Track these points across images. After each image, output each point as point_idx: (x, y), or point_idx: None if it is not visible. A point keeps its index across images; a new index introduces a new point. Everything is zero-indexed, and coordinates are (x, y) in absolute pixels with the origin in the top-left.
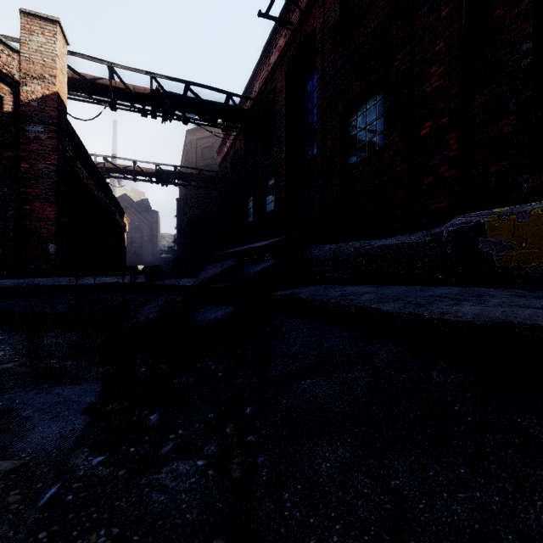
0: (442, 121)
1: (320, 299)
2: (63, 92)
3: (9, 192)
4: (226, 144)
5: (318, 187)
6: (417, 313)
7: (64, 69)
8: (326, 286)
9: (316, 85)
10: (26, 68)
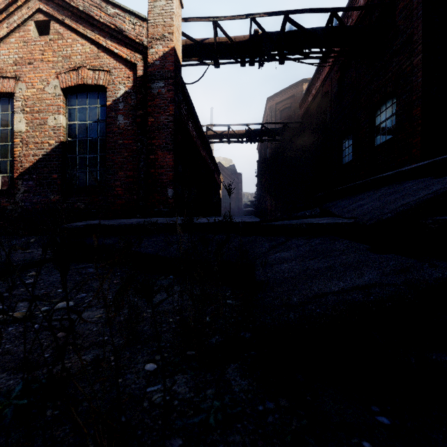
0: None
1: None
2: (178, 50)
3: (141, 146)
4: (311, 92)
5: None
6: None
7: (179, 30)
8: None
9: None
10: (152, 32)
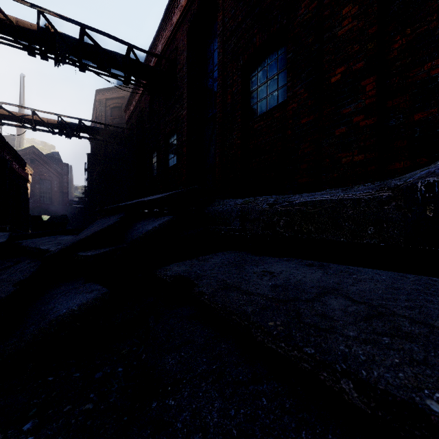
0: (357, 66)
1: (239, 306)
2: None
3: None
4: (132, 103)
5: (219, 141)
6: None
7: None
8: (236, 255)
9: (216, 46)
10: None
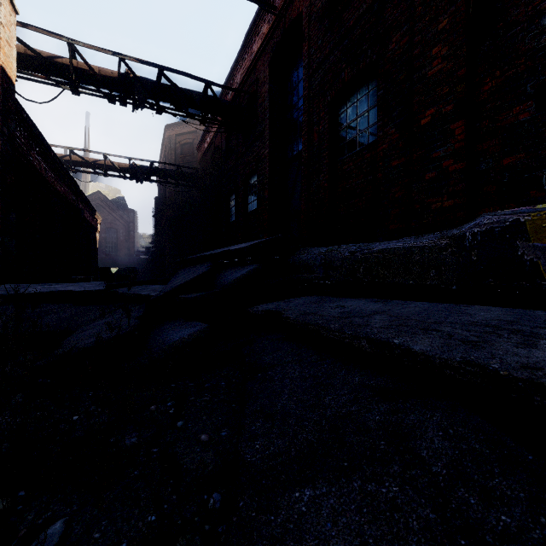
0: (446, 109)
1: (314, 321)
2: (10, 68)
3: None
4: (207, 140)
5: (304, 184)
6: (477, 362)
7: (12, 41)
8: (317, 298)
9: (301, 76)
10: None
